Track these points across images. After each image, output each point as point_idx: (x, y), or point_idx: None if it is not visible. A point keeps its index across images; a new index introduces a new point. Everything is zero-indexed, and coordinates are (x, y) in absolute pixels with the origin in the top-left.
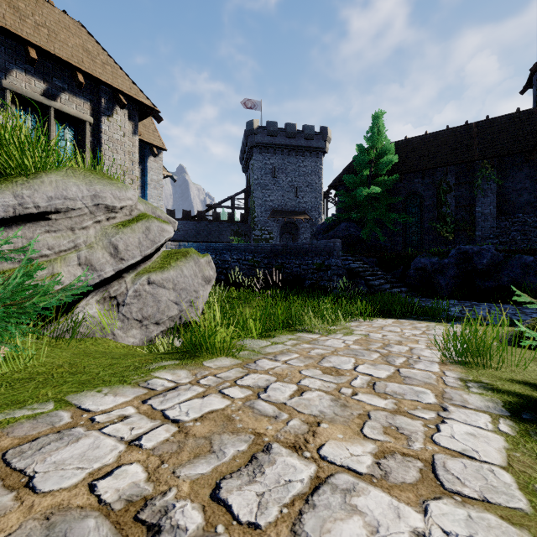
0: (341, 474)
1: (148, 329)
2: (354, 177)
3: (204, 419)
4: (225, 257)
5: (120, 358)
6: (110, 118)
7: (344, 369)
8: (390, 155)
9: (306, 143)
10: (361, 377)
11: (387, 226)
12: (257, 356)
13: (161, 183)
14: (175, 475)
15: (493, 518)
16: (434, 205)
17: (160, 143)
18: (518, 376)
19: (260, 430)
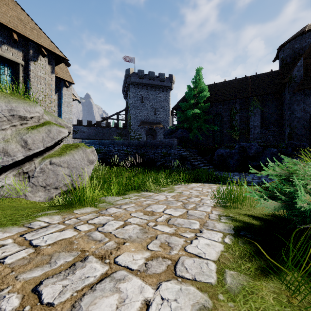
0: (121, 271)
1: (50, 191)
2: (185, 103)
3: (55, 244)
4: (110, 148)
5: (20, 210)
6: (36, 62)
7: (157, 212)
8: (205, 92)
9: (161, 83)
10: (164, 216)
11: (204, 132)
12: (109, 206)
13: (71, 103)
14: (16, 278)
15: (193, 289)
16: (228, 121)
17: (70, 79)
18: (250, 212)
19: (86, 248)
